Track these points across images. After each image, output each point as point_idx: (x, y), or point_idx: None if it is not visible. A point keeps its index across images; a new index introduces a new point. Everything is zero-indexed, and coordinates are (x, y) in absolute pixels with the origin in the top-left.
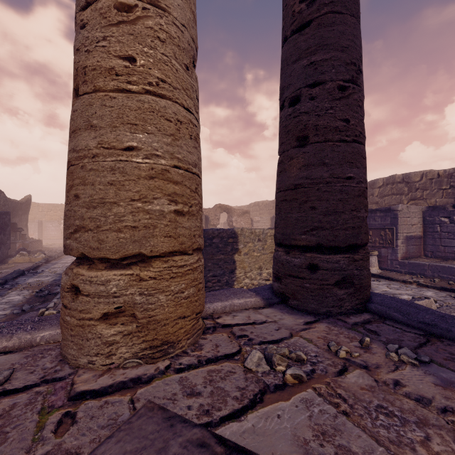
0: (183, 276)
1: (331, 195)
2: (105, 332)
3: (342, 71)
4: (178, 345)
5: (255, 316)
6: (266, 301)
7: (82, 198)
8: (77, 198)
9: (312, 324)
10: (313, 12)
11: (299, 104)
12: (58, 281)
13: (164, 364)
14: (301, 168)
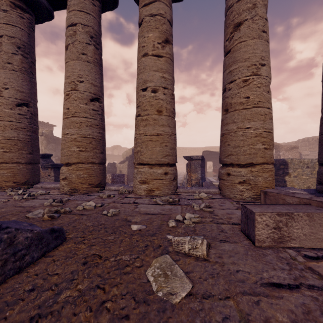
0: (267, 172)
1: None
2: (240, 187)
3: None
4: None
5: None
6: (311, 194)
7: (231, 145)
8: (229, 145)
9: None
10: None
11: None
12: None
13: None
14: None
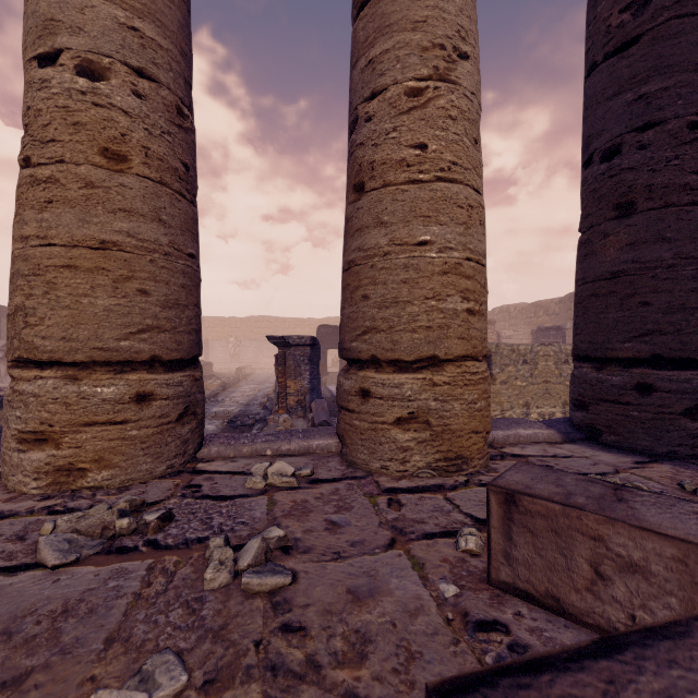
0: (476, 384)
1: (676, 283)
2: (400, 437)
3: (695, 101)
4: (471, 463)
5: (553, 449)
6: (565, 435)
7: (373, 299)
8: (366, 299)
9: (646, 464)
10: (644, 23)
11: (619, 158)
12: (245, 412)
13: (461, 478)
14: (624, 248)
